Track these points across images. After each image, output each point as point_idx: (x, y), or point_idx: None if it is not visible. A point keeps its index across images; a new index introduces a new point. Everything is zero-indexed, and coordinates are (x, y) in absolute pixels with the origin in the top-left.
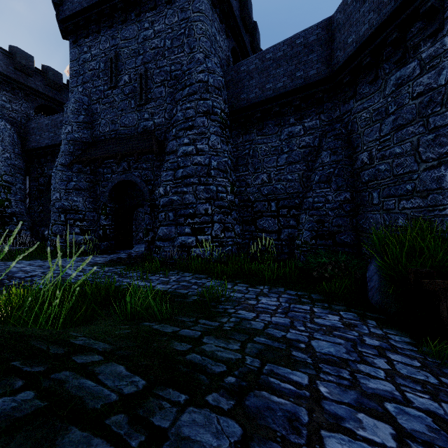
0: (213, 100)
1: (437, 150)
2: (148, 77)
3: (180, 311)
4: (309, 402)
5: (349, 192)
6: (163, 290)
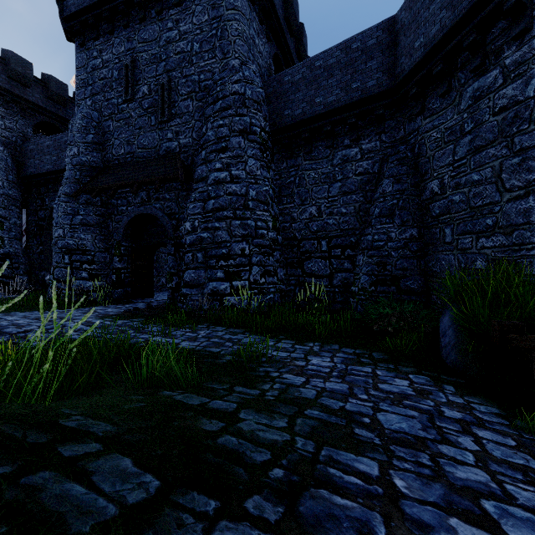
0: (251, 116)
1: (525, 177)
2: (172, 88)
3: (210, 376)
4: (384, 503)
5: (416, 229)
6: (189, 348)
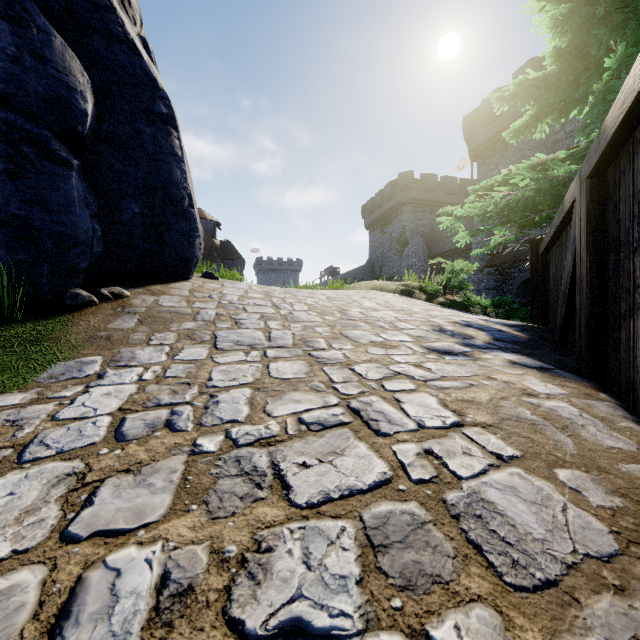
0: None
1: None
2: None
3: None
4: None
5: None
6: None
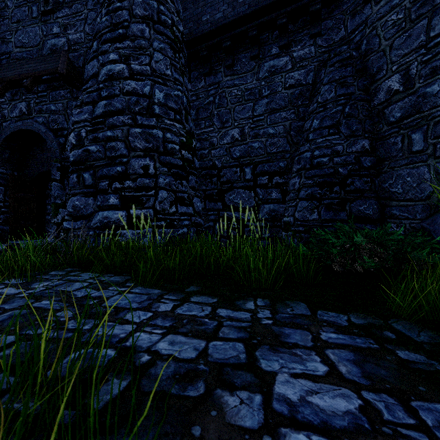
0: (159, 2)
1: None
2: None
3: None
4: None
5: (368, 140)
6: None
